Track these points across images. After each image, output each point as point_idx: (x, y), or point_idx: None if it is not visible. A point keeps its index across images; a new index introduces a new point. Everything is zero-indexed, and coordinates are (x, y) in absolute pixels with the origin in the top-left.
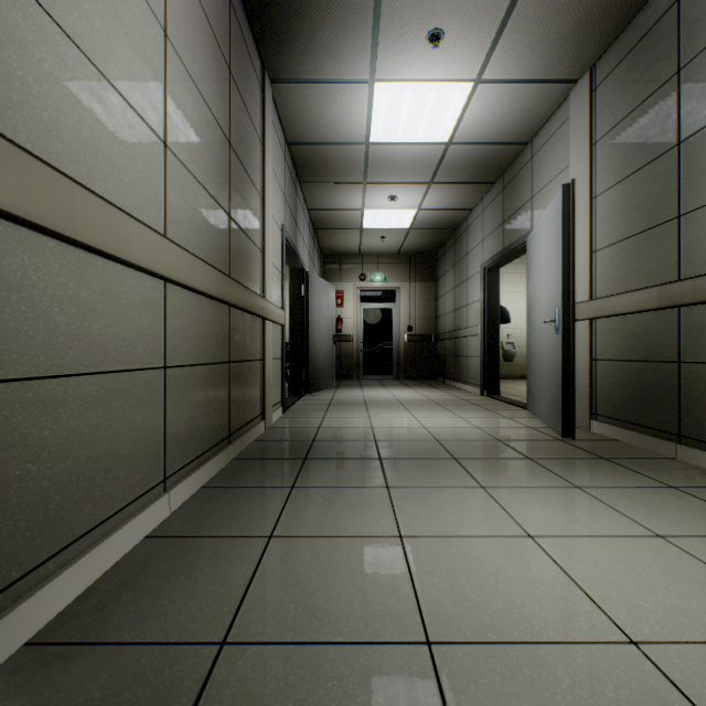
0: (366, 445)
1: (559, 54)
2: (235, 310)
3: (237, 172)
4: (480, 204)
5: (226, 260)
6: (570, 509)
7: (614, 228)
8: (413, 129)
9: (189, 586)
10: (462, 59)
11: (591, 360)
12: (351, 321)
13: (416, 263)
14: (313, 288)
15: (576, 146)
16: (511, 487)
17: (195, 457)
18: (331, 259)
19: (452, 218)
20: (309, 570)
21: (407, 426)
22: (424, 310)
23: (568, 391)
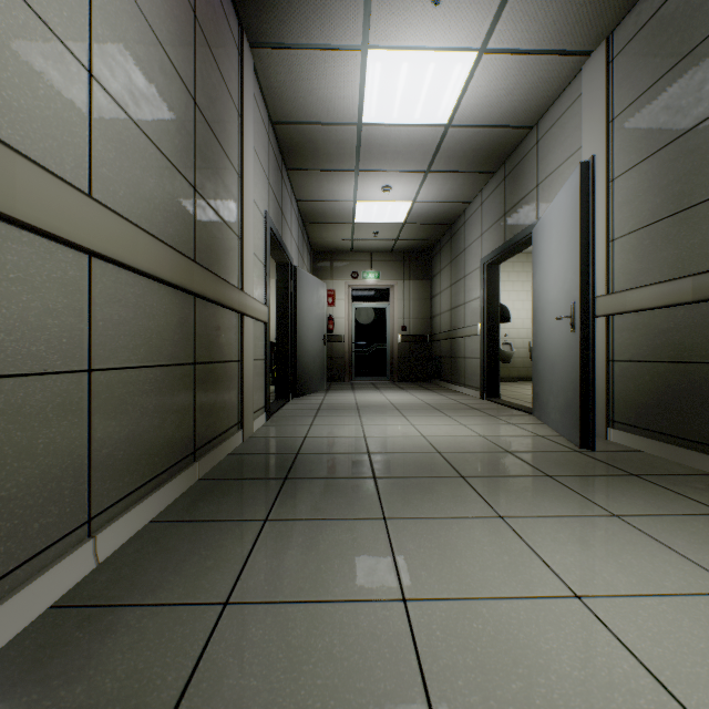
0: (358, 459)
1: (574, 18)
2: (202, 302)
3: (206, 139)
4: (479, 196)
5: (190, 241)
6: (617, 549)
7: (636, 213)
8: (409, 108)
9: (84, 708)
10: (466, 21)
11: (608, 361)
12: (343, 321)
13: (410, 260)
14: (302, 284)
15: (590, 124)
16: (535, 516)
17: (142, 483)
18: (322, 256)
19: (449, 212)
20: (273, 669)
21: (404, 435)
22: (418, 309)
23: (587, 396)
